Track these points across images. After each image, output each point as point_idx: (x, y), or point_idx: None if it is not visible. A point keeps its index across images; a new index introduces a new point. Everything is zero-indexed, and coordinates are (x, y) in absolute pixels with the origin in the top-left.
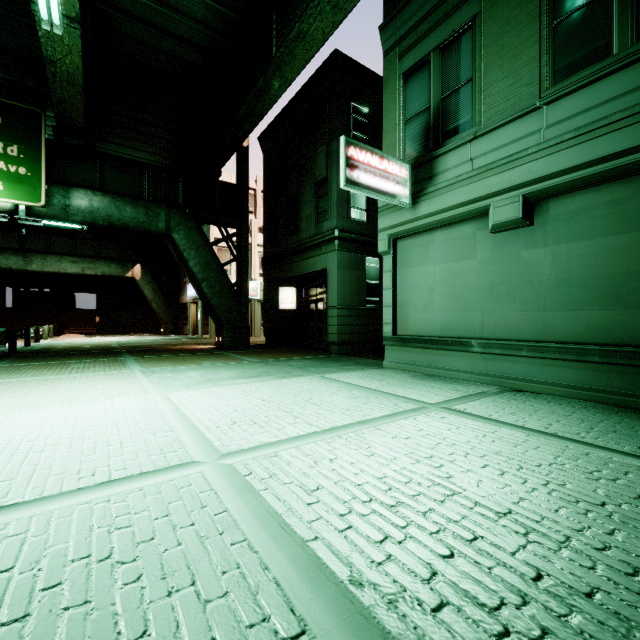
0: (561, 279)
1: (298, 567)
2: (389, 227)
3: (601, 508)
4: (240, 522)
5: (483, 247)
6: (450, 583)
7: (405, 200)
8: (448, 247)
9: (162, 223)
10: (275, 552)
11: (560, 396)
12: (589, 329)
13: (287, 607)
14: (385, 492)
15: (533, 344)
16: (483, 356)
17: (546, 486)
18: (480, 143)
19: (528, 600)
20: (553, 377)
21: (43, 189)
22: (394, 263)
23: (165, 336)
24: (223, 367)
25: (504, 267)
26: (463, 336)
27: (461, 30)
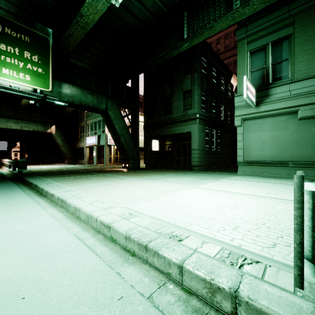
0: None
1: None
2: (242, 115)
3: None
4: None
5: (292, 125)
6: None
7: (254, 104)
8: (273, 125)
9: (104, 105)
10: None
11: None
12: None
13: None
14: None
15: None
16: (294, 168)
17: None
18: (294, 85)
19: None
20: None
21: (50, 82)
22: (243, 130)
23: (75, 165)
24: (171, 176)
25: (303, 133)
26: (281, 160)
27: (283, 38)
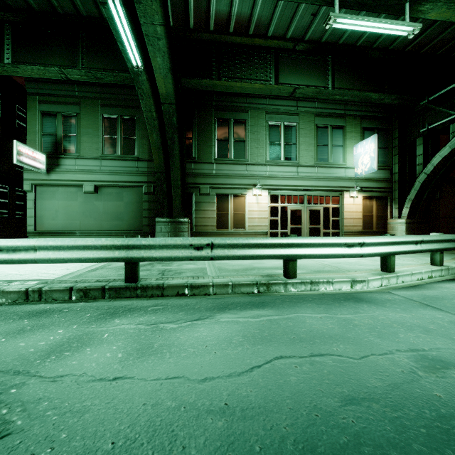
0: (106, 212)
1: None
2: (32, 179)
3: None
4: None
5: (81, 197)
6: None
7: (44, 171)
8: (65, 195)
9: None
10: None
11: None
12: (113, 226)
13: None
14: None
15: (98, 231)
16: (81, 237)
17: None
18: (80, 161)
19: None
20: None
21: None
22: (35, 197)
23: None
24: None
25: (88, 206)
26: (72, 230)
27: (72, 114)
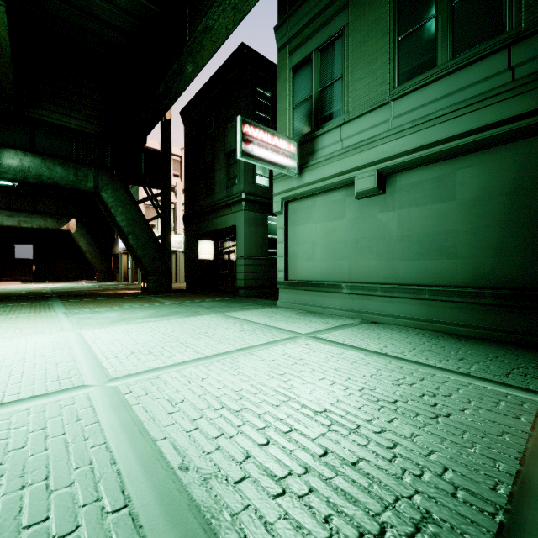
0: (404, 236)
1: (141, 460)
2: (282, 192)
3: (392, 404)
4: (106, 430)
5: (351, 210)
6: (257, 463)
7: (293, 170)
8: (326, 209)
9: (91, 183)
10: (127, 450)
11: (403, 326)
12: (423, 274)
13: (120, 489)
14: (236, 401)
15: (385, 286)
16: (350, 296)
17: (361, 391)
18: (348, 127)
19: (309, 470)
20: (398, 311)
21: None
22: (286, 221)
23: (98, 283)
24: (141, 308)
25: (365, 226)
26: (336, 280)
27: (334, 37)
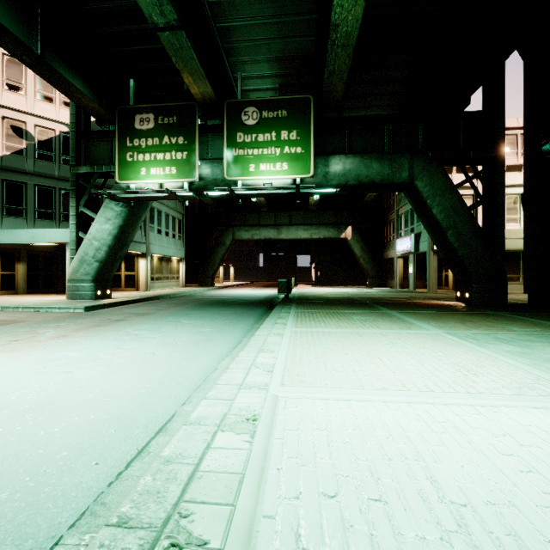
0: None
1: None
2: None
3: None
4: None
5: None
6: None
7: None
8: None
9: (405, 172)
10: None
11: None
12: None
13: None
14: None
15: None
16: None
17: None
18: None
19: None
20: None
21: (312, 162)
22: None
23: (376, 289)
24: None
25: None
26: None
27: None
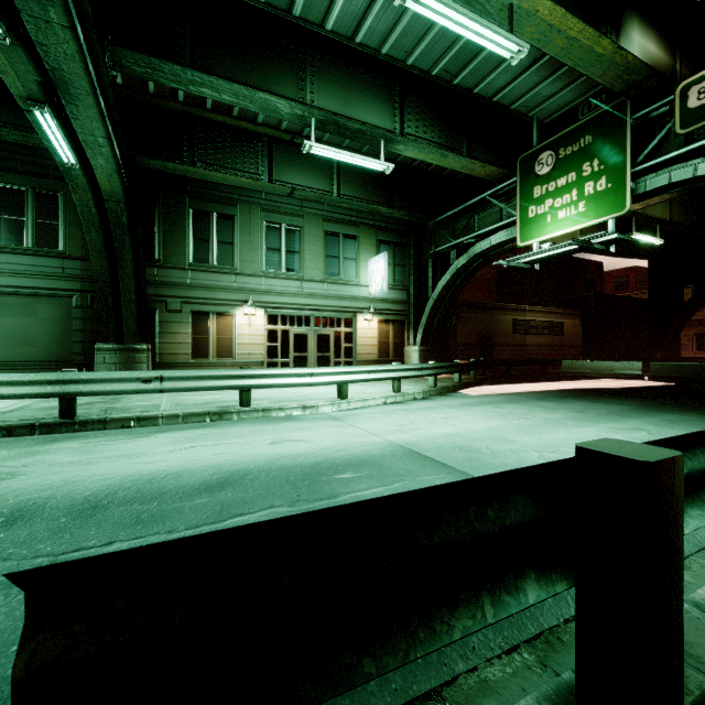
0: (4, 333)
1: None
2: None
3: None
4: None
5: None
6: None
7: None
8: None
9: None
10: None
11: None
12: (18, 355)
13: None
14: None
15: None
16: None
17: None
18: None
19: None
20: None
21: None
22: None
23: None
24: None
25: None
26: None
27: None
